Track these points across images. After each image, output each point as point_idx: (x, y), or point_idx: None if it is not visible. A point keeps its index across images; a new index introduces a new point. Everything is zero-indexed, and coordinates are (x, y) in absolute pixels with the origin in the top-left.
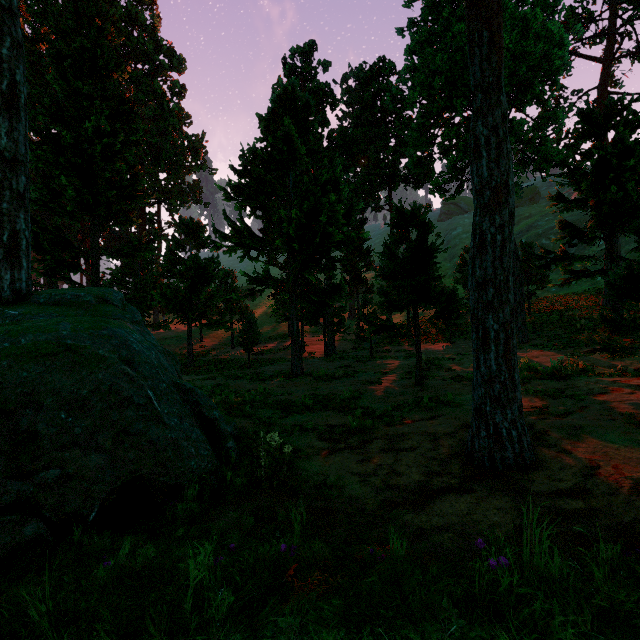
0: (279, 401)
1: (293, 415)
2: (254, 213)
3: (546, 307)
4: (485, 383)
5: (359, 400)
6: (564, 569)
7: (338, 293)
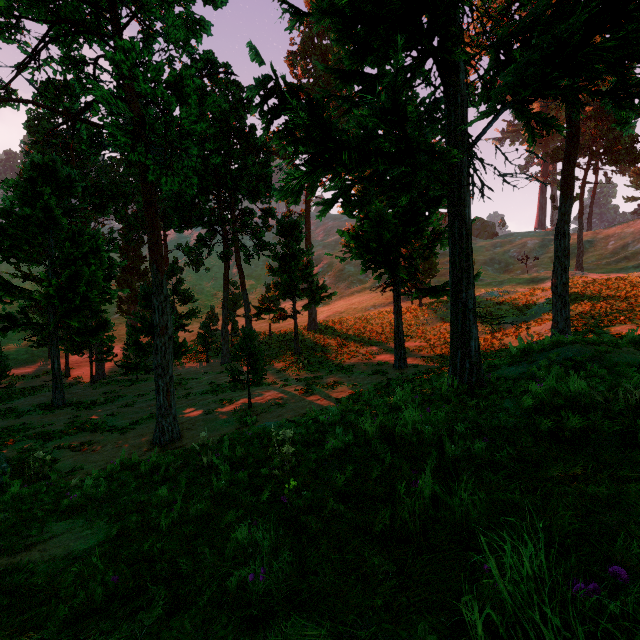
0: (40, 432)
1: (53, 441)
2: (7, 260)
3: (283, 328)
4: (159, 409)
5: (111, 421)
6: (129, 460)
7: (104, 330)
